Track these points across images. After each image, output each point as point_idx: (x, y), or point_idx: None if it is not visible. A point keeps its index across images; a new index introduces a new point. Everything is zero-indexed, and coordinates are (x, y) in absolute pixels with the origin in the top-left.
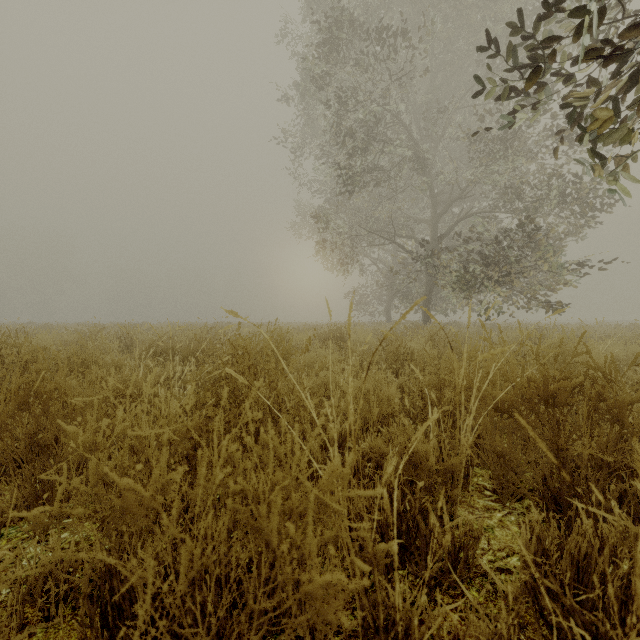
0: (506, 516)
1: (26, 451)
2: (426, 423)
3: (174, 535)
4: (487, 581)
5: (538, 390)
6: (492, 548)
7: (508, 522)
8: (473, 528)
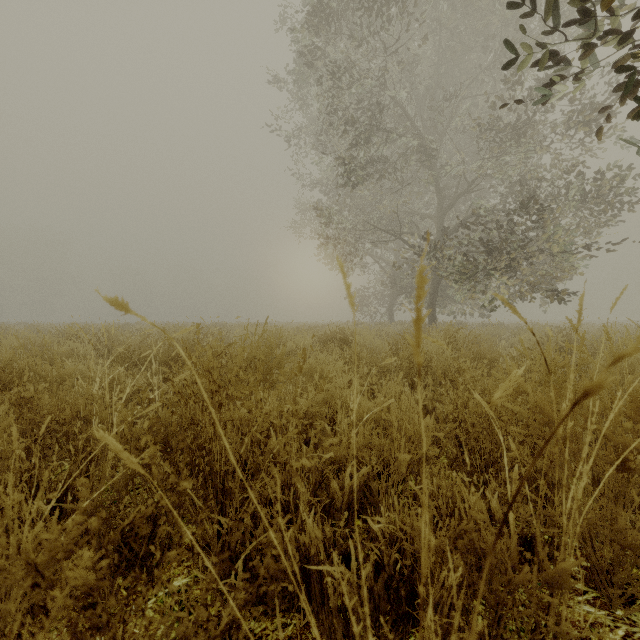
0: None
1: None
2: None
3: None
4: None
5: None
6: None
7: None
8: None
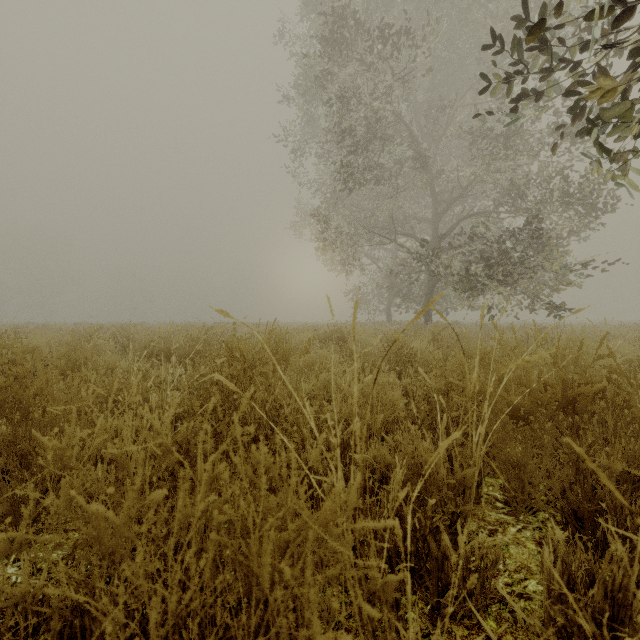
0: (521, 531)
1: (1, 462)
2: (446, 442)
3: (151, 570)
4: (506, 609)
5: (557, 396)
6: (508, 569)
7: (523, 538)
8: (491, 551)
